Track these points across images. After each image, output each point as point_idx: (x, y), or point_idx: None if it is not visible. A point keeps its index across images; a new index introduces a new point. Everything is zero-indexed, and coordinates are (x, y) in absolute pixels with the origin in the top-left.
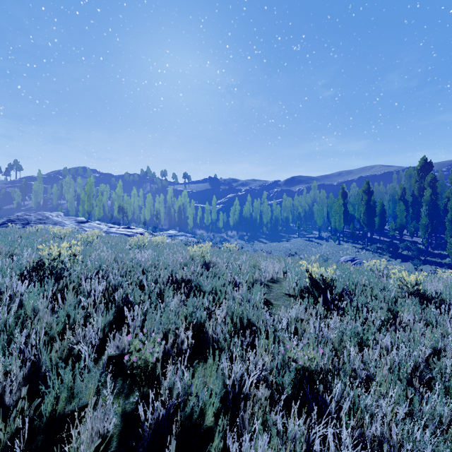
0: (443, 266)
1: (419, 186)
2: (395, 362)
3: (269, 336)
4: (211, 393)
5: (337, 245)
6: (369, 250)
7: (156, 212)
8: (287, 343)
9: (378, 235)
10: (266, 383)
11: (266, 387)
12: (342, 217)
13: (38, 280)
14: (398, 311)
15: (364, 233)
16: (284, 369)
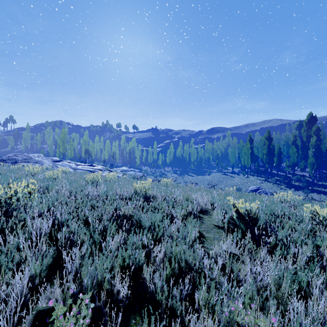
0: (326, 194)
1: (306, 134)
2: None
3: (206, 279)
4: None
5: (246, 178)
6: (270, 181)
7: (112, 154)
8: (231, 304)
9: (276, 170)
10: None
11: None
12: (249, 157)
13: None
14: (319, 244)
15: (266, 169)
16: None
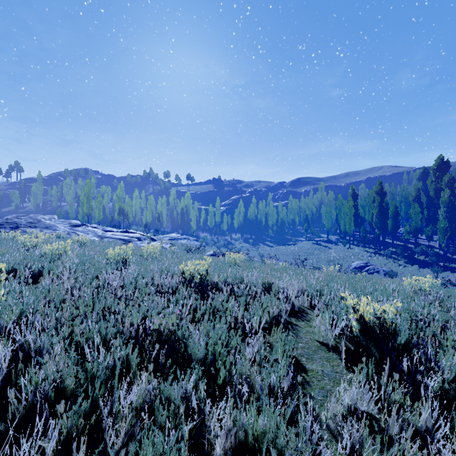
0: None
1: (435, 187)
2: None
3: None
4: None
5: (348, 249)
6: (382, 255)
7: (158, 215)
8: None
9: (391, 238)
10: None
11: None
12: (352, 219)
13: None
14: None
15: (376, 236)
16: None
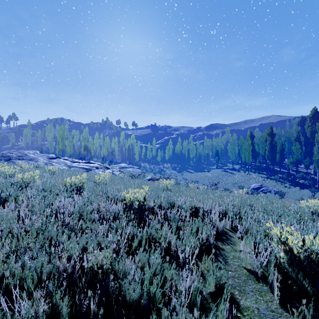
0: None
1: (311, 130)
2: None
3: None
4: None
5: (247, 175)
6: (273, 179)
7: (111, 150)
8: None
9: (278, 167)
10: None
11: None
12: (250, 153)
13: None
14: None
15: (267, 166)
16: None
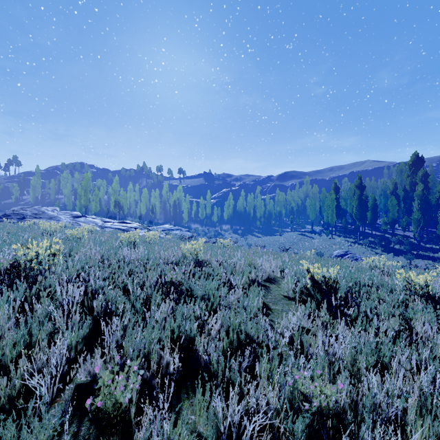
0: (435, 260)
1: (410, 181)
2: (426, 393)
3: (270, 353)
4: (201, 439)
5: (330, 239)
6: (362, 244)
7: (151, 207)
8: (295, 373)
9: (370, 229)
10: (271, 427)
11: (271, 432)
12: (334, 211)
13: (10, 284)
14: (410, 317)
15: (356, 227)
16: (291, 403)
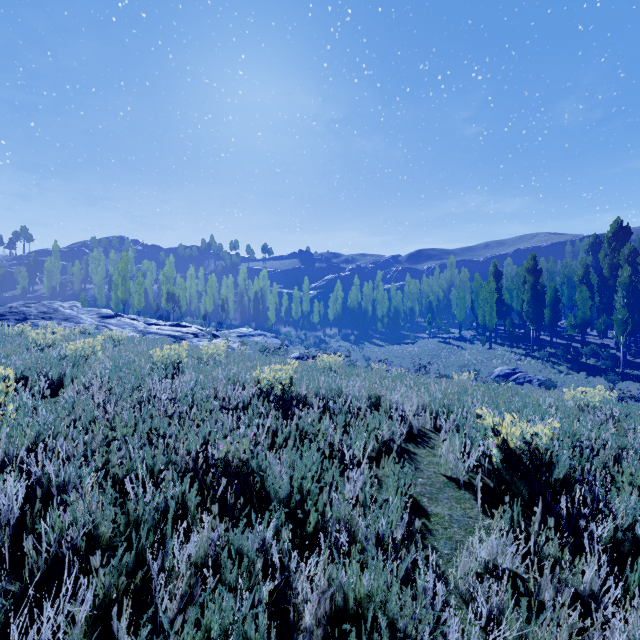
0: None
1: (610, 263)
2: None
3: None
4: None
5: (488, 349)
6: (537, 357)
7: (222, 302)
8: None
9: (548, 335)
10: None
11: None
12: (494, 308)
13: None
14: None
15: (528, 332)
16: None
